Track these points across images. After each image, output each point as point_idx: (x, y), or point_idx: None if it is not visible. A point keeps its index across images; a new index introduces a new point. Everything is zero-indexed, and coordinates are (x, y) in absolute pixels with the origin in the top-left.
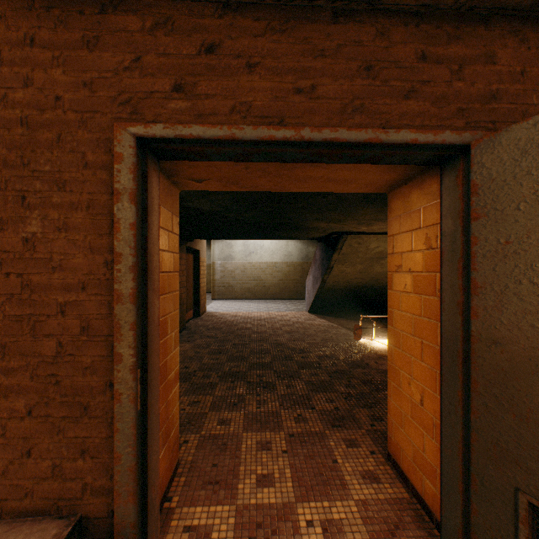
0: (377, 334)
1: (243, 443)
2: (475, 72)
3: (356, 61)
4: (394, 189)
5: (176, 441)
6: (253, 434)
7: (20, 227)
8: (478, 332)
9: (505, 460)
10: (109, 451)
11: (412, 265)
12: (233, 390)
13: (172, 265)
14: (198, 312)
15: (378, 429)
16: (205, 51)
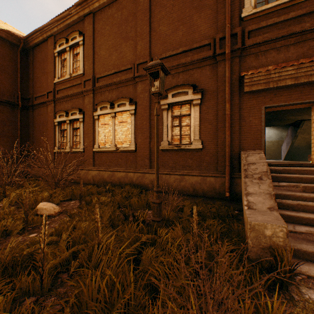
0: None
1: None
2: None
3: (298, 92)
4: (312, 106)
5: None
6: None
7: (249, 119)
8: None
9: None
10: (260, 144)
11: None
12: None
13: None
14: None
15: None
16: (274, 95)
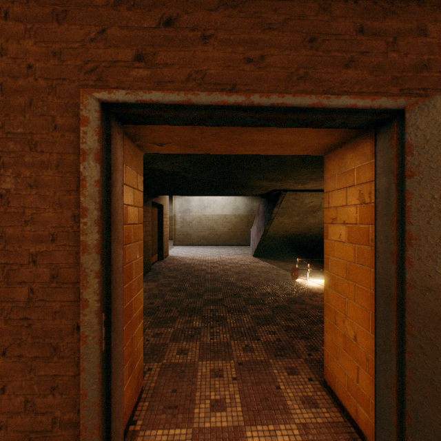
0: (311, 275)
1: (199, 371)
2: (408, 44)
3: (301, 33)
4: (330, 152)
5: (140, 371)
6: (207, 362)
7: None
8: (413, 279)
9: (440, 398)
10: (76, 388)
11: (346, 218)
12: (190, 323)
13: (136, 218)
14: (161, 256)
15: (314, 358)
16: (163, 24)
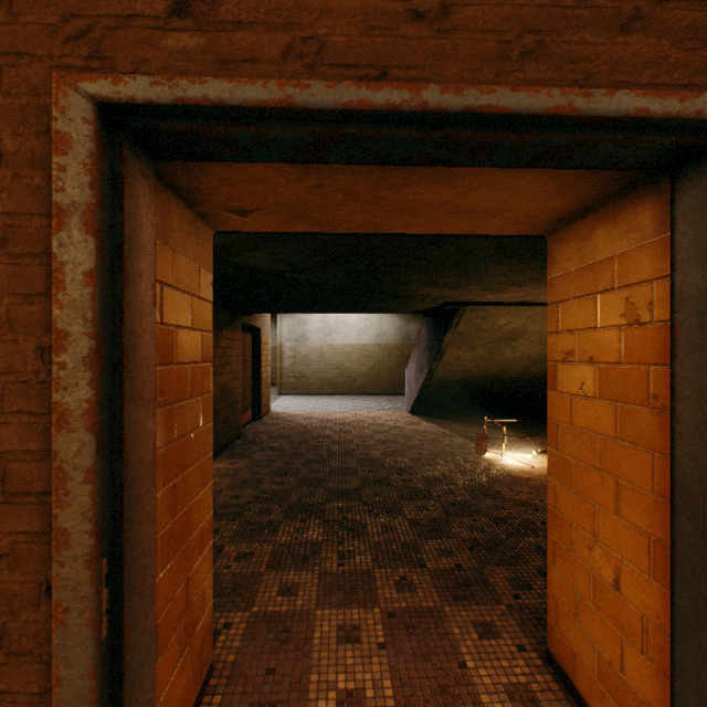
0: (508, 446)
1: (317, 629)
2: None
3: None
4: (560, 228)
5: (207, 636)
6: (331, 612)
7: None
8: None
9: None
10: None
11: (596, 352)
12: (304, 534)
13: (198, 351)
14: (258, 412)
15: (526, 605)
16: None
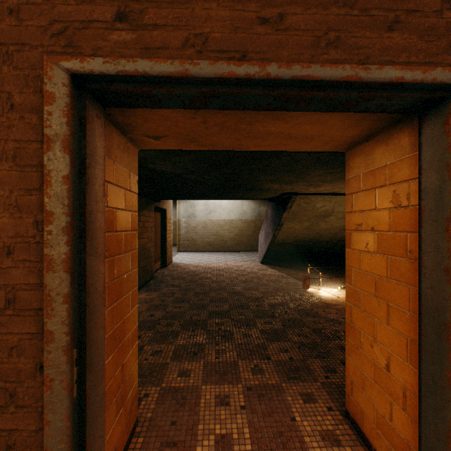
0: (323, 284)
1: (202, 397)
2: None
3: None
4: (353, 147)
5: (134, 401)
6: (211, 386)
7: None
8: None
9: None
10: (39, 446)
11: (375, 224)
12: (194, 339)
13: (129, 224)
14: (165, 263)
15: (333, 382)
16: None
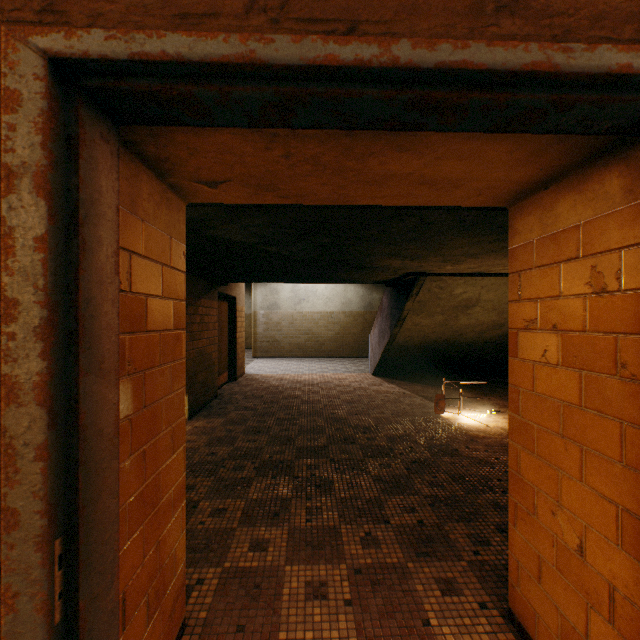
0: (464, 406)
1: (286, 585)
2: None
3: None
4: (522, 199)
5: (179, 595)
6: (300, 567)
7: None
8: None
9: None
10: None
11: (559, 320)
12: (274, 490)
13: (170, 319)
14: (234, 374)
15: (486, 561)
16: None
